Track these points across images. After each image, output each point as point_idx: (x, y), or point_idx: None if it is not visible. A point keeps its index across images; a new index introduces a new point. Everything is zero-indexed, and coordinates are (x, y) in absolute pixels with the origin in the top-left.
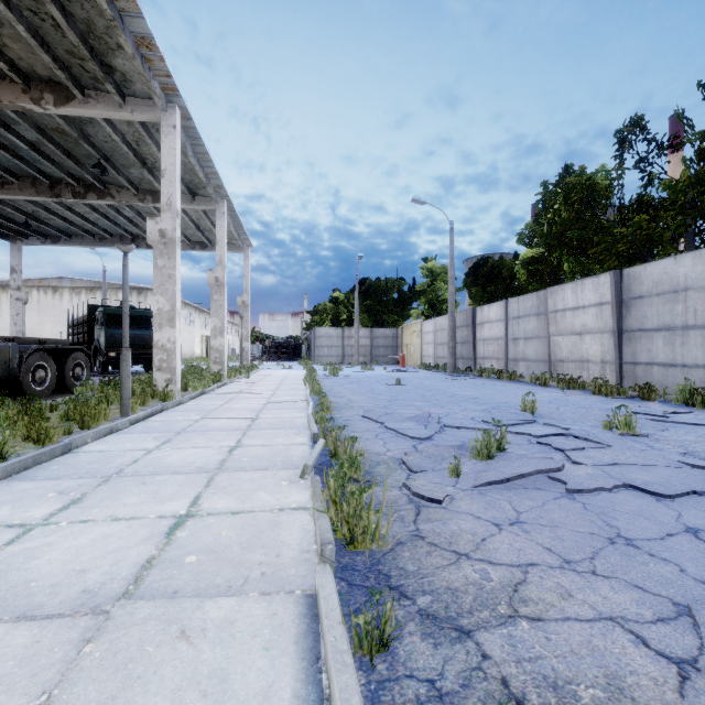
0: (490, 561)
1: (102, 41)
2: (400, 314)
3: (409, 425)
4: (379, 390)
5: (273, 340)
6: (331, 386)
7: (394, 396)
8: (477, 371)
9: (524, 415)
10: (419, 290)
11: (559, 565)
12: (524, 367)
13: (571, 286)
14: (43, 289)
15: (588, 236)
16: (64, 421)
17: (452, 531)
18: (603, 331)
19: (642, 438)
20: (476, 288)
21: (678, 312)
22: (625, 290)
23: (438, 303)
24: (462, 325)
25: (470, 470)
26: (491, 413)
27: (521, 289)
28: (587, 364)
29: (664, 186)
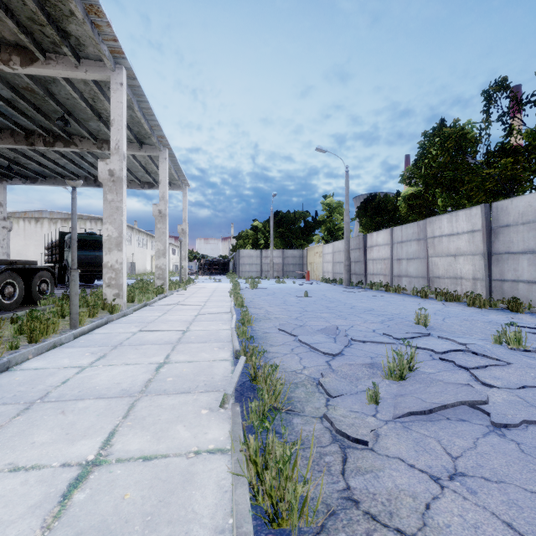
0: None
1: (57, 8)
2: (305, 239)
3: (320, 339)
4: (291, 302)
5: (207, 259)
6: (251, 297)
7: (304, 307)
8: (368, 285)
9: (419, 328)
10: (320, 220)
11: None
12: (407, 282)
13: (447, 217)
14: (28, 219)
15: (460, 176)
16: (18, 334)
17: (388, 491)
18: (474, 253)
19: (533, 353)
20: (366, 218)
21: None
22: (493, 220)
23: (335, 230)
24: (355, 248)
25: (387, 394)
26: (389, 325)
27: (402, 219)
28: (461, 280)
29: (527, 134)
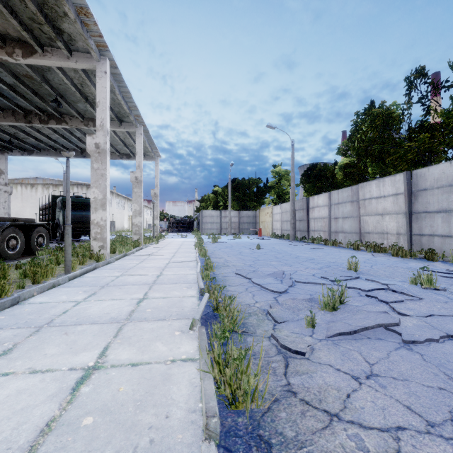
0: (361, 424)
1: (53, 10)
2: (258, 201)
3: (269, 281)
4: (245, 253)
5: (175, 219)
6: (213, 249)
7: (256, 257)
8: (310, 239)
9: (350, 273)
10: (270, 186)
11: (425, 430)
12: (342, 237)
13: (375, 182)
14: (24, 185)
15: (387, 148)
16: (23, 277)
17: (319, 386)
18: (398, 212)
19: (441, 292)
20: (309, 184)
21: (452, 199)
22: (413, 184)
23: (283, 194)
24: (299, 209)
25: (321, 321)
26: (326, 271)
27: (339, 185)
28: (387, 235)
29: (441, 114)
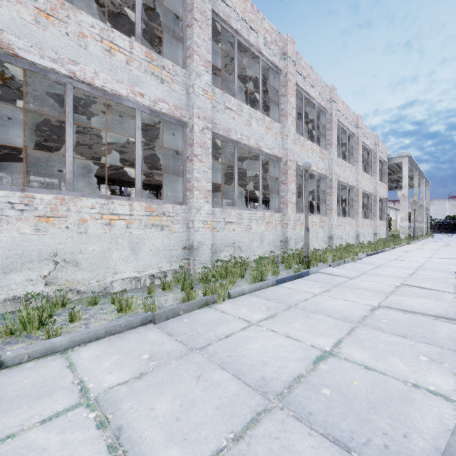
0: None
1: None
2: None
3: None
4: None
5: (437, 221)
6: None
7: None
8: None
9: None
10: None
11: None
12: None
13: None
14: None
15: None
16: None
17: None
18: None
19: None
20: None
21: None
22: None
23: None
24: None
25: None
26: None
27: None
28: None
29: None
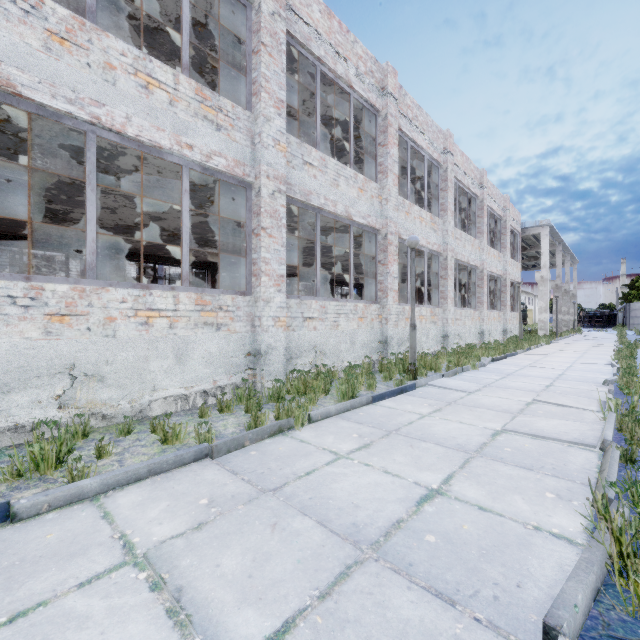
0: None
1: None
2: None
3: None
4: None
5: (587, 312)
6: (632, 337)
7: None
8: None
9: None
10: None
11: None
12: None
13: None
14: None
15: None
16: None
17: None
18: None
19: None
20: None
21: None
22: None
23: None
24: None
25: None
26: None
27: None
28: None
29: None
